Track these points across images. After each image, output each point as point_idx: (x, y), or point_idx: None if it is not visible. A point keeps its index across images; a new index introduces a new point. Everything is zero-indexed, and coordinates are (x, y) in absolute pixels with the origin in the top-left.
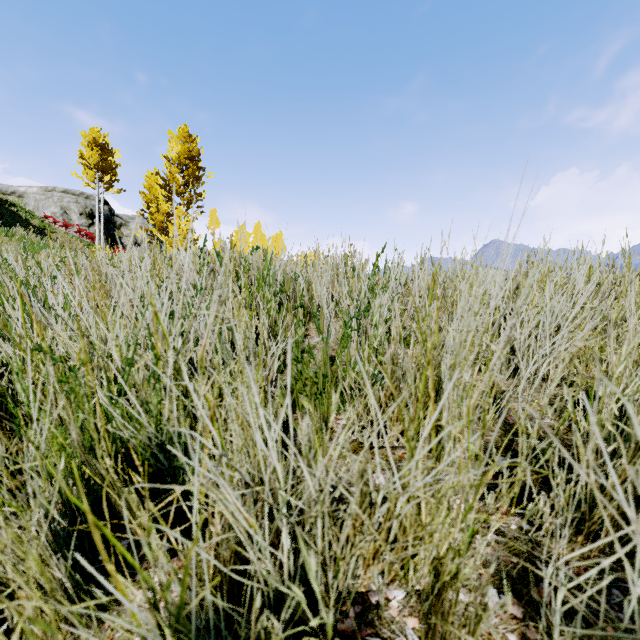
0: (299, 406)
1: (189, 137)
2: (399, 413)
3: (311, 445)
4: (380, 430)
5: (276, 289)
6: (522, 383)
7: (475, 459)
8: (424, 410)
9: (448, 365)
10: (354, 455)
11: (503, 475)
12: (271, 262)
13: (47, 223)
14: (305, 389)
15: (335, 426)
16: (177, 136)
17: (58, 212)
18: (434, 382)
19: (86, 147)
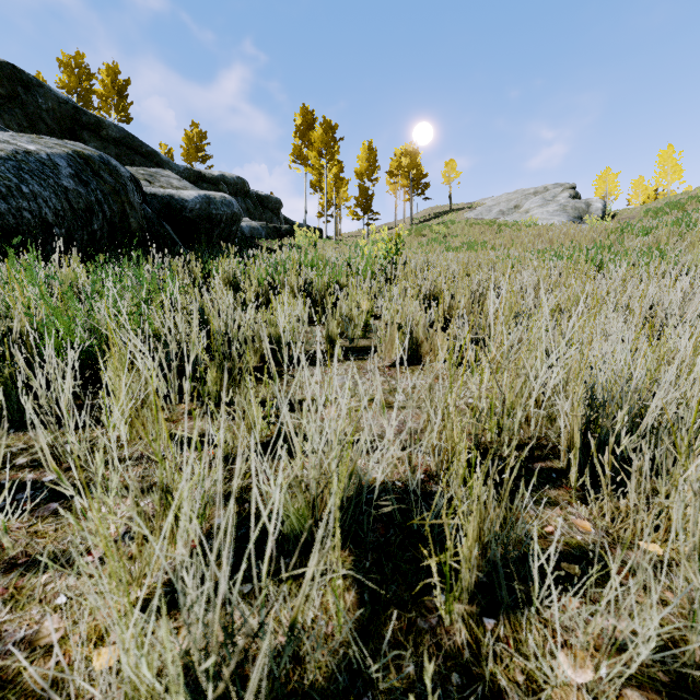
0: None
1: (672, 149)
2: None
3: None
4: None
5: None
6: None
7: None
8: None
9: None
10: None
11: None
12: None
13: None
14: None
15: None
16: (664, 152)
17: None
18: None
19: (601, 180)
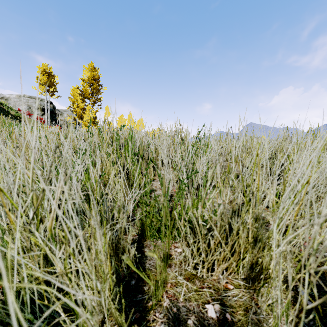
0: (148, 236)
1: (94, 69)
2: (225, 255)
3: (156, 283)
4: (209, 267)
5: (136, 151)
6: (315, 228)
7: (284, 291)
8: (244, 253)
9: (287, 240)
10: (189, 283)
11: (311, 311)
12: (132, 135)
13: (19, 113)
14: (152, 225)
15: (173, 253)
16: (87, 68)
17: (26, 108)
18: (253, 233)
19: (40, 74)
